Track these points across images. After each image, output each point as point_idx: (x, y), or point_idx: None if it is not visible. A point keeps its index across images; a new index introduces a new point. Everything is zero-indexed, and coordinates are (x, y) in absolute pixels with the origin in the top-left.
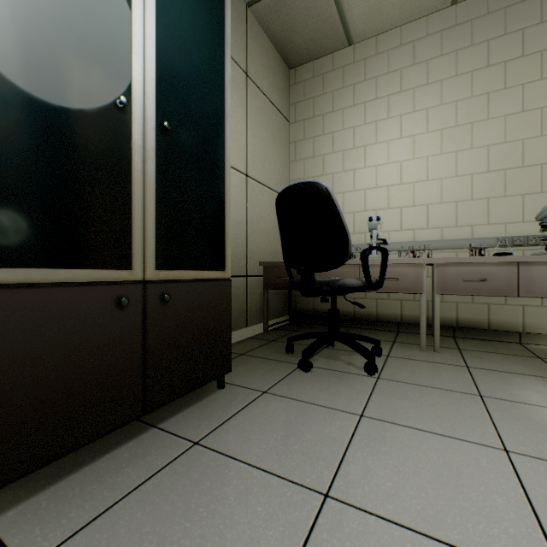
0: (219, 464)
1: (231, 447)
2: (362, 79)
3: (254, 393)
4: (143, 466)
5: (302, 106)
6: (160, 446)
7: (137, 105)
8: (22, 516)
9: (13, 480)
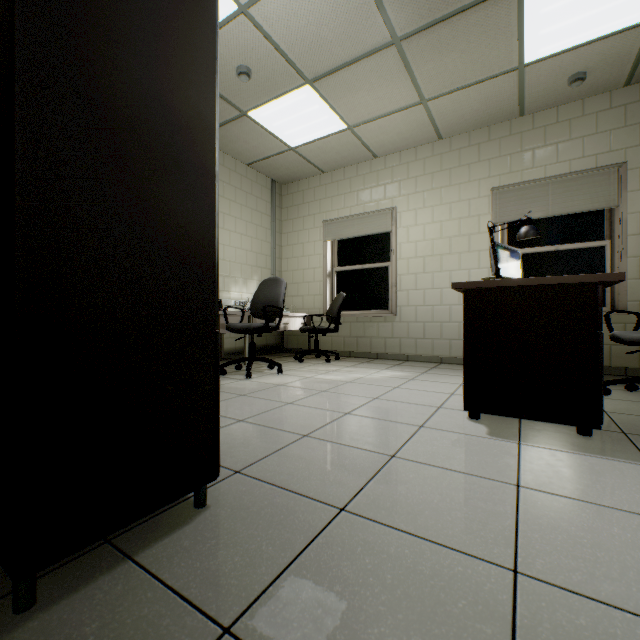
0: None
1: None
2: None
3: None
4: None
5: None
6: None
7: None
8: None
9: None
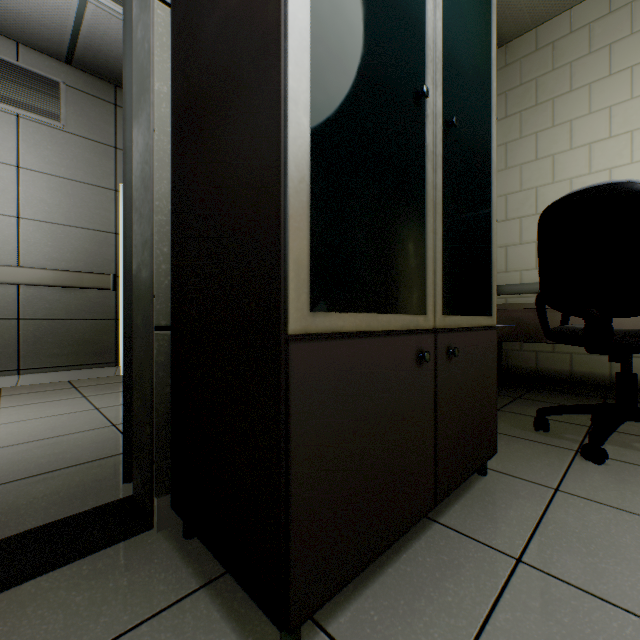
0: (589, 607)
1: (583, 579)
2: (626, 34)
3: (540, 489)
4: (466, 583)
5: (516, 93)
6: (466, 555)
7: (428, 98)
8: (360, 629)
9: (348, 581)
